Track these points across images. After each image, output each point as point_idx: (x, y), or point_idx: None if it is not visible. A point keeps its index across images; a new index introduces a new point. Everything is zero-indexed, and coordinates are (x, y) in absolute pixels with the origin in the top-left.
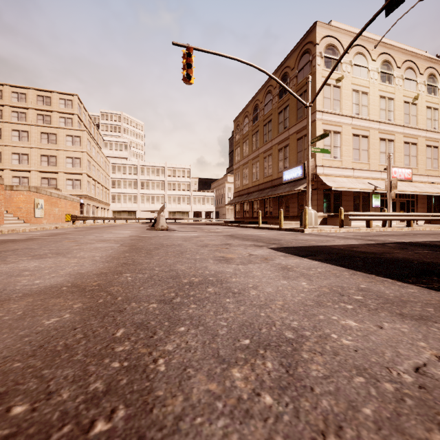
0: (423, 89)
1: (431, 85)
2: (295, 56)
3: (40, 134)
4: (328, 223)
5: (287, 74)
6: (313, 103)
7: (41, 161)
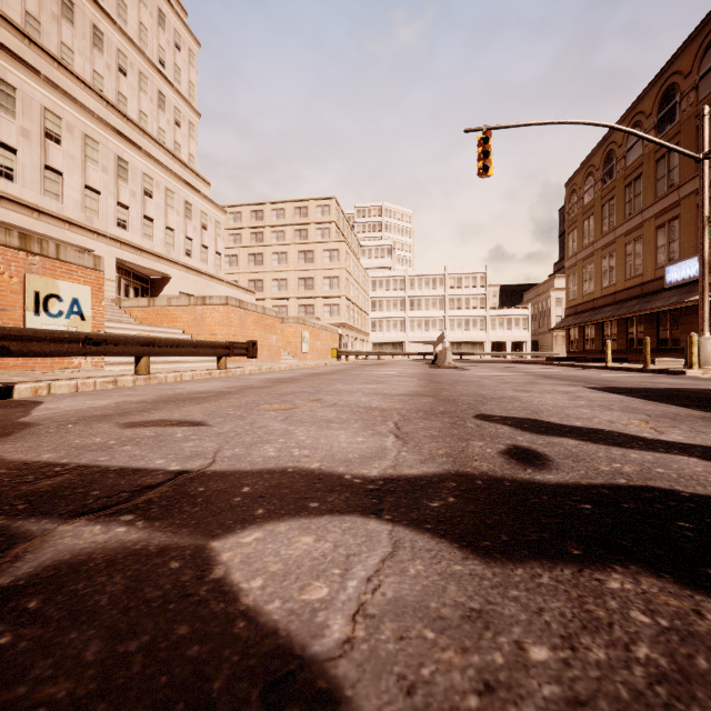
0: None
1: None
2: (694, 49)
3: (297, 253)
4: None
5: (674, 87)
6: None
7: (299, 286)
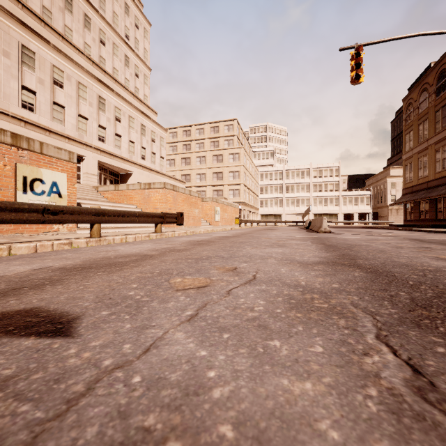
0: None
1: None
2: None
3: (212, 157)
4: None
5: None
6: None
7: (213, 178)
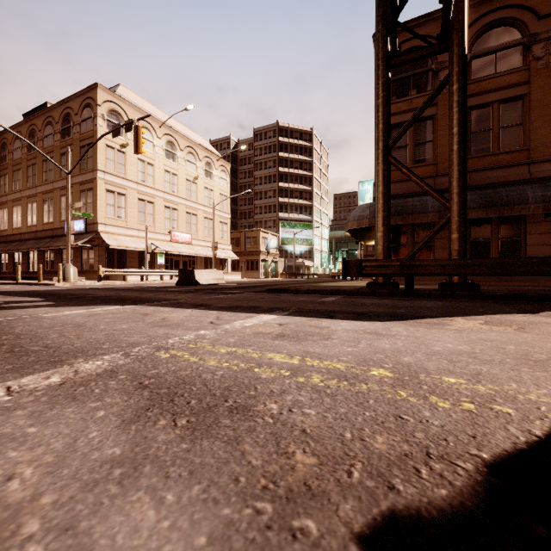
0: (202, 173)
1: (208, 171)
2: (79, 102)
3: None
4: (110, 278)
5: (70, 116)
6: (95, 161)
7: None
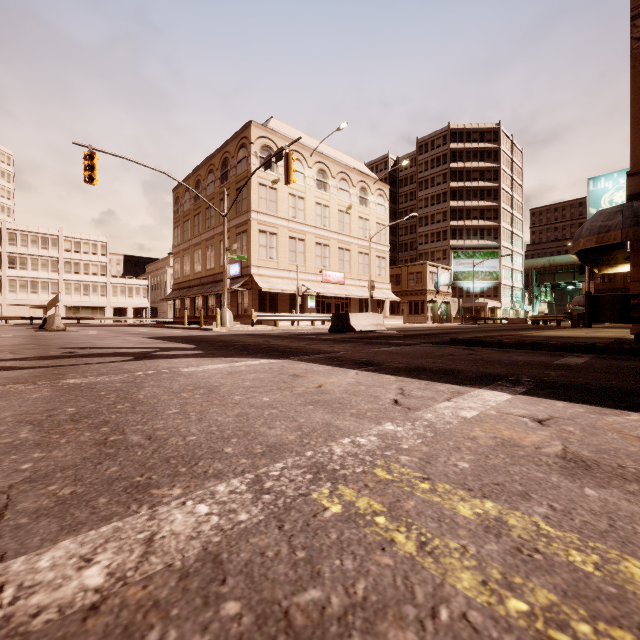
0: (356, 200)
1: (363, 198)
2: (235, 144)
3: None
4: (262, 323)
5: (228, 160)
6: (249, 201)
7: None
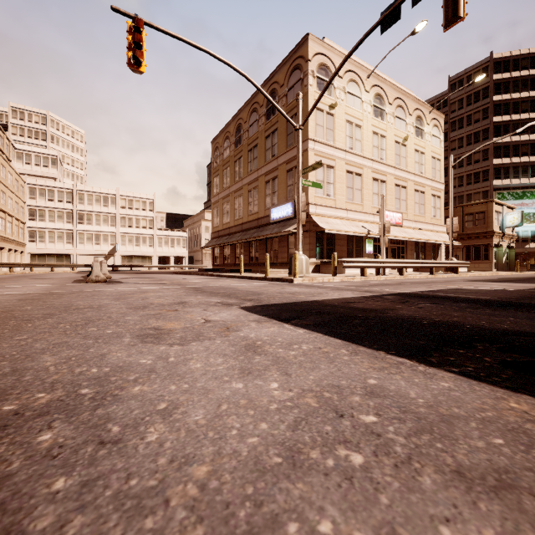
0: (412, 131)
1: (419, 128)
2: (285, 70)
3: None
4: (321, 271)
5: (275, 91)
6: (305, 129)
7: None
